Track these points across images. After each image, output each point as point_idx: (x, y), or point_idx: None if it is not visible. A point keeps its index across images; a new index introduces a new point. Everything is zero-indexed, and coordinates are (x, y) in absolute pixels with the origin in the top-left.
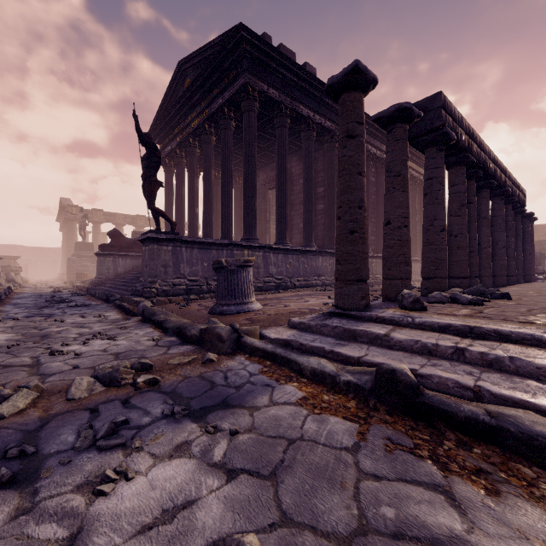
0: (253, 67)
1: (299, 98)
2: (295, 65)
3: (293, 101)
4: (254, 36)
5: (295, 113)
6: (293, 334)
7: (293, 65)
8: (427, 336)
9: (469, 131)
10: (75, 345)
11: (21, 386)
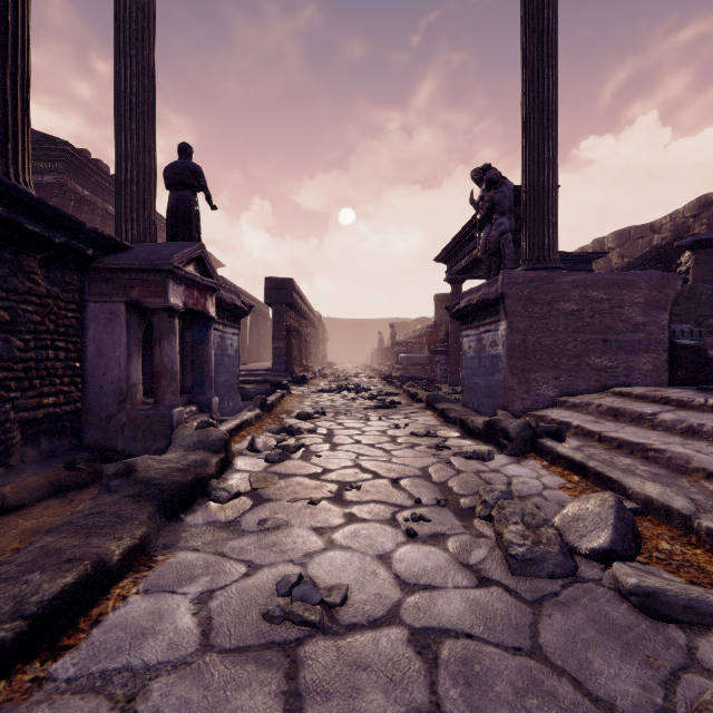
0: (70, 170)
1: (109, 199)
2: (110, 177)
3: (104, 202)
4: (78, 152)
5: (104, 211)
6: None
7: (108, 176)
8: None
9: (235, 288)
10: None
11: None
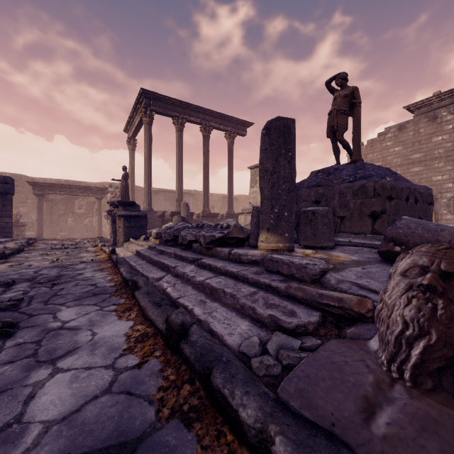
0: None
1: None
2: None
3: None
4: None
5: None
6: (2, 245)
7: None
8: (0, 240)
9: None
10: (59, 253)
11: (76, 247)
